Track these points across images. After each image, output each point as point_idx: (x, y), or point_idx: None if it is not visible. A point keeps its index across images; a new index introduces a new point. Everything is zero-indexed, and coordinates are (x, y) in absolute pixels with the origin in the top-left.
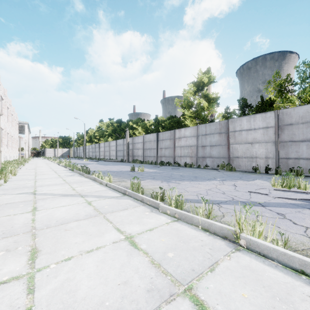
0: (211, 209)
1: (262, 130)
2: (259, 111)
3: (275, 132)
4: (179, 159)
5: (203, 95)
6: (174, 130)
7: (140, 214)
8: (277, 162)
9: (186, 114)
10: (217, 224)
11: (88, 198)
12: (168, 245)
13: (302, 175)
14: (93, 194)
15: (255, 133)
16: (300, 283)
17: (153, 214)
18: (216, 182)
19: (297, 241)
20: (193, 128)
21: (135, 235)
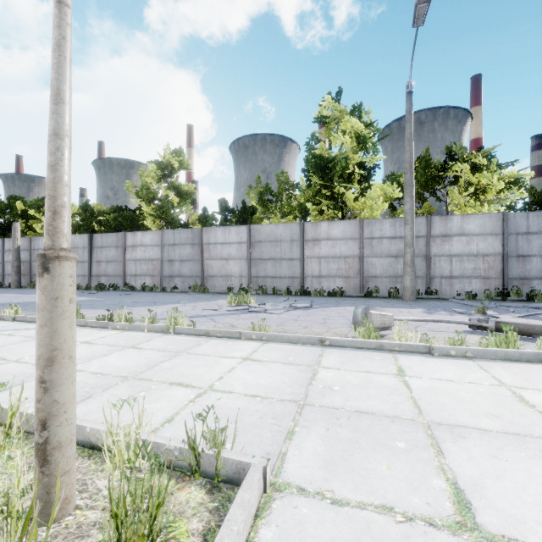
0: (155, 317)
1: (236, 245)
2: (242, 219)
3: (248, 248)
4: (134, 279)
5: (172, 185)
6: (124, 232)
7: (88, 333)
8: (250, 280)
9: (145, 210)
10: (158, 325)
11: (1, 332)
12: (119, 340)
13: (267, 293)
14: (2, 329)
15: (230, 248)
16: (191, 337)
17: (102, 331)
18: (178, 305)
19: (206, 328)
20: (156, 233)
21: (89, 341)
